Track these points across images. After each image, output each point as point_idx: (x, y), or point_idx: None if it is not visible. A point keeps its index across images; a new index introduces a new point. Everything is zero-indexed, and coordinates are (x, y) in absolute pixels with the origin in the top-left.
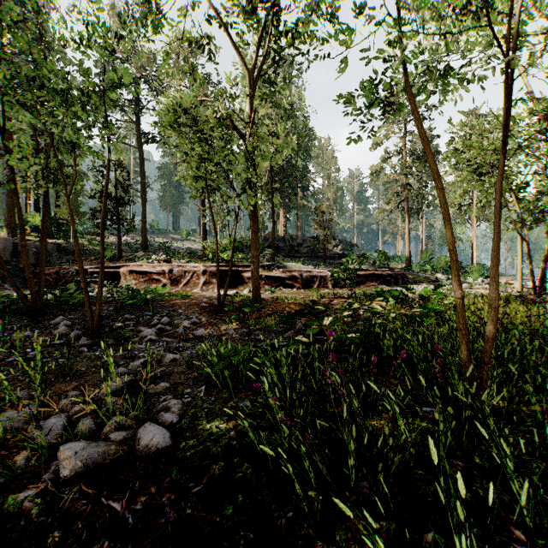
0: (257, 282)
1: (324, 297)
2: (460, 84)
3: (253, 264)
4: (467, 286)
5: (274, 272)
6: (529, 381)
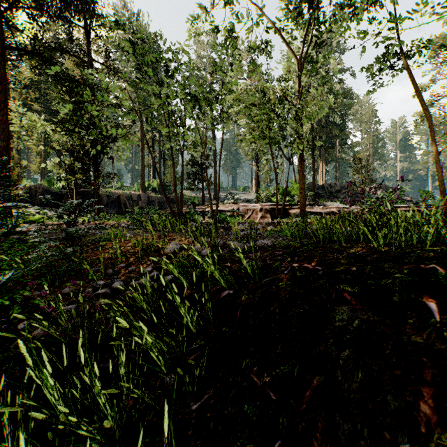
0: (303, 207)
1: None
2: None
3: (300, 194)
4: None
5: (315, 209)
6: None
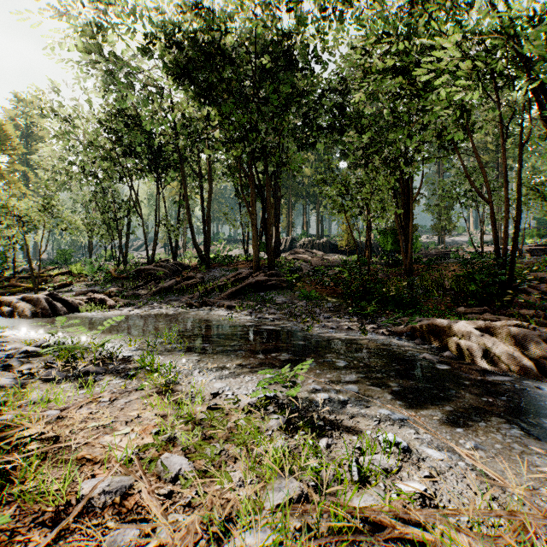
0: None
1: None
2: None
3: None
4: None
5: None
6: None
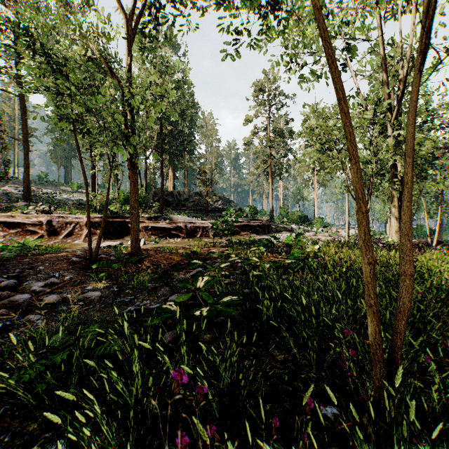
0: (136, 234)
1: (204, 247)
2: (311, 75)
3: (132, 215)
4: (314, 234)
5: (160, 223)
6: (432, 356)
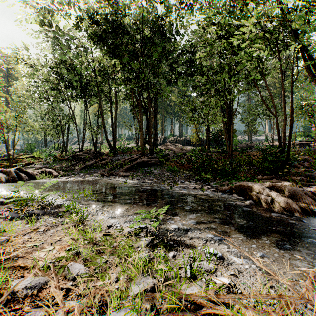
0: None
1: None
2: None
3: None
4: None
5: None
6: None
